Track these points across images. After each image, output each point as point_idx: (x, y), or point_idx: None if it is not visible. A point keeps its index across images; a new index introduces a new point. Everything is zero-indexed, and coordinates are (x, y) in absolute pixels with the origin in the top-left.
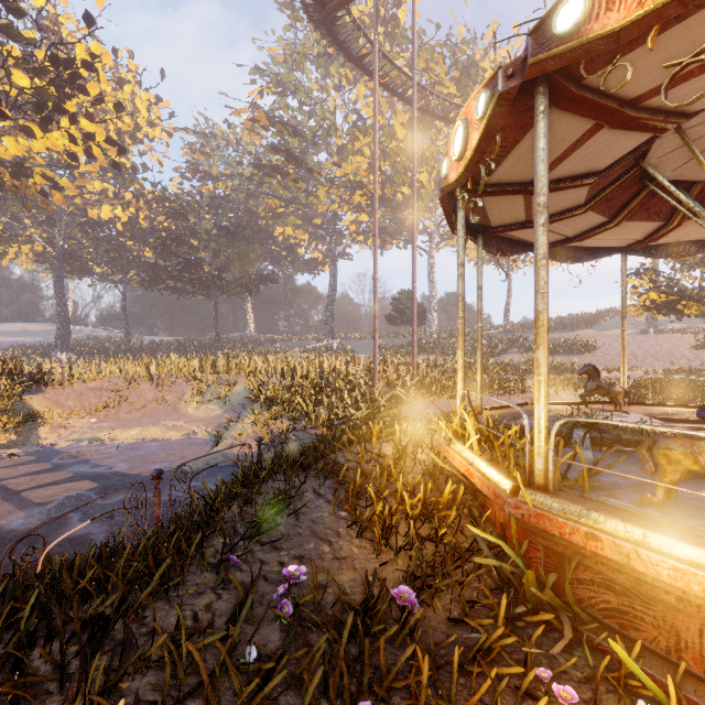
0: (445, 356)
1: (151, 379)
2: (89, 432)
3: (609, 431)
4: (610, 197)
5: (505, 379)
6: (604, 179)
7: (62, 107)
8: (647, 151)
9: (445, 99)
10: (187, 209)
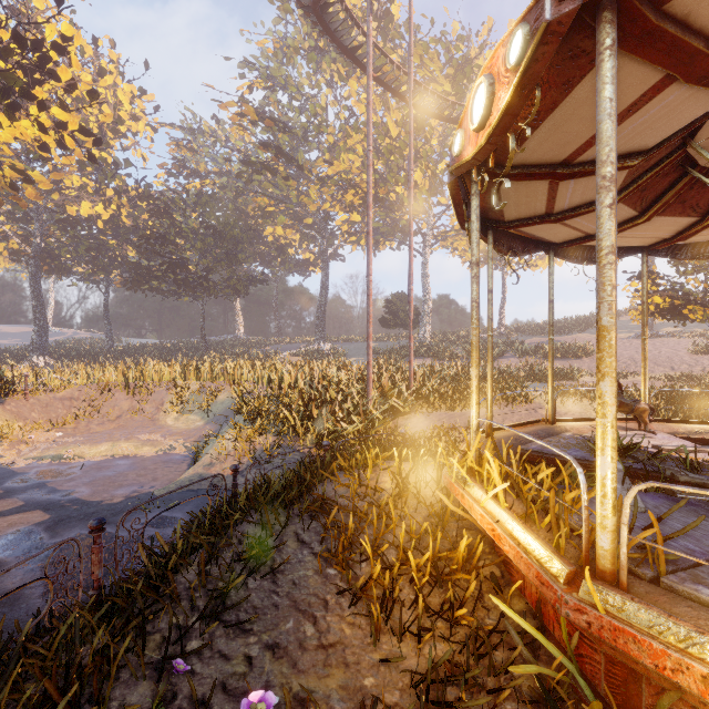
0: (440, 360)
1: (127, 387)
2: (53, 448)
3: (644, 459)
4: (645, 187)
5: (506, 388)
6: (645, 162)
7: (29, 92)
8: (698, 128)
9: (440, 96)
10: (173, 207)
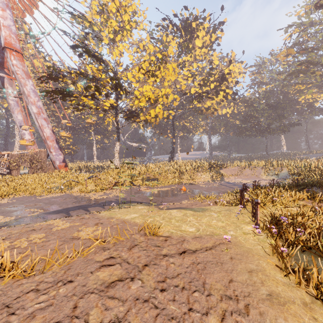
0: None
1: (249, 167)
2: (236, 180)
3: None
4: None
5: None
6: None
7: (222, 89)
8: None
9: None
10: (253, 102)
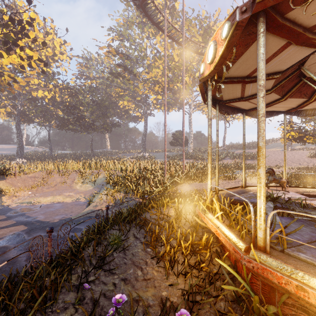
0: (197, 160)
1: (59, 172)
2: (27, 199)
3: (283, 203)
4: (283, 86)
5: (225, 172)
6: (282, 75)
7: (16, 43)
8: (305, 61)
9: (197, 43)
10: (78, 93)
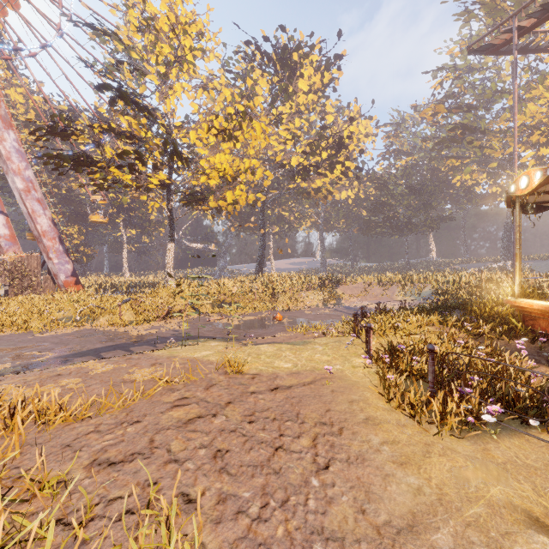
0: None
1: (379, 284)
2: (359, 303)
3: None
4: None
5: None
6: None
7: (339, 161)
8: None
9: None
10: (388, 181)
